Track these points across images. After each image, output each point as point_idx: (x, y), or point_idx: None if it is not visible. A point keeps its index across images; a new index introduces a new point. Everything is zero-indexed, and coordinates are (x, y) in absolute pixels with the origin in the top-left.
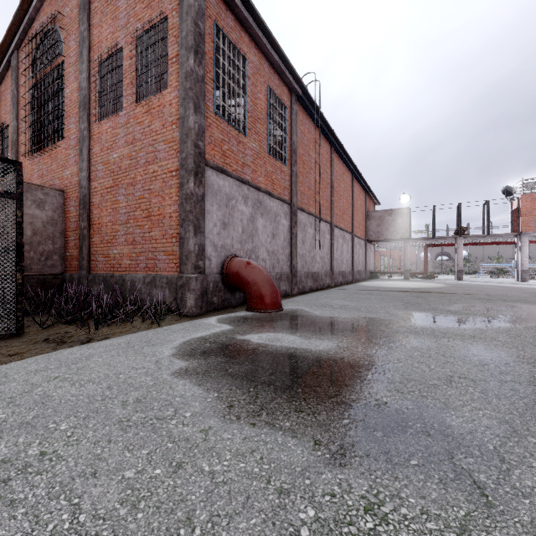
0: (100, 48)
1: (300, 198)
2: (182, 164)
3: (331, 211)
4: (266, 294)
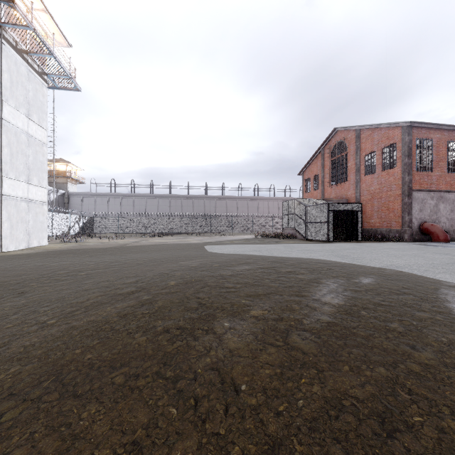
0: (365, 150)
1: None
2: (403, 193)
3: None
4: (440, 236)
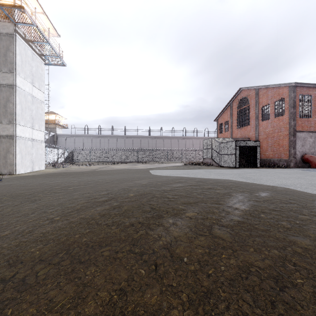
0: (262, 103)
1: None
2: (289, 133)
3: None
4: None
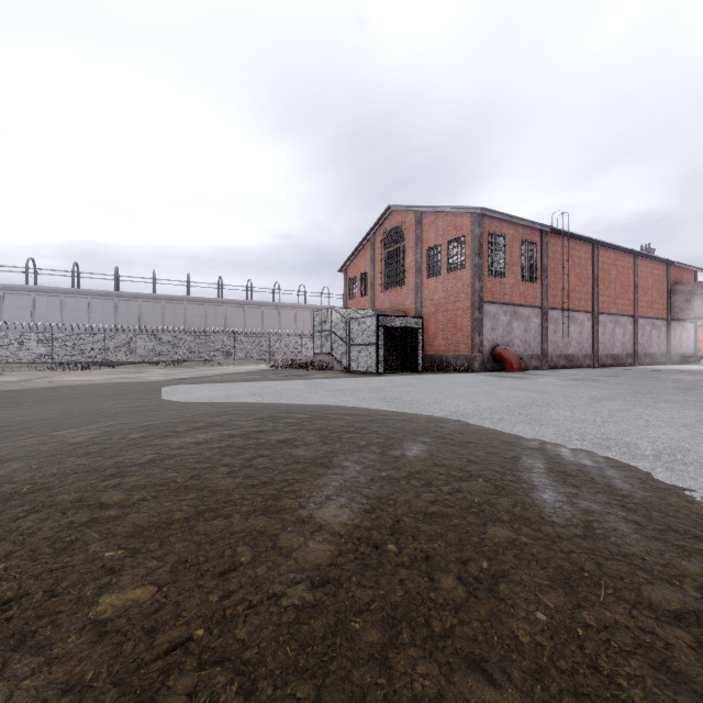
0: (427, 243)
1: (551, 301)
2: (473, 305)
3: (592, 301)
4: (514, 363)
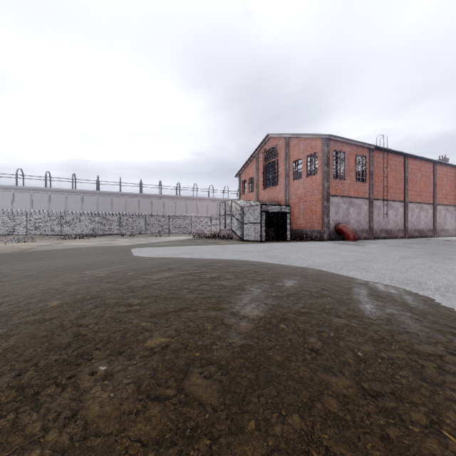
0: (293, 157)
1: (376, 194)
2: (323, 197)
3: (404, 194)
4: (350, 235)
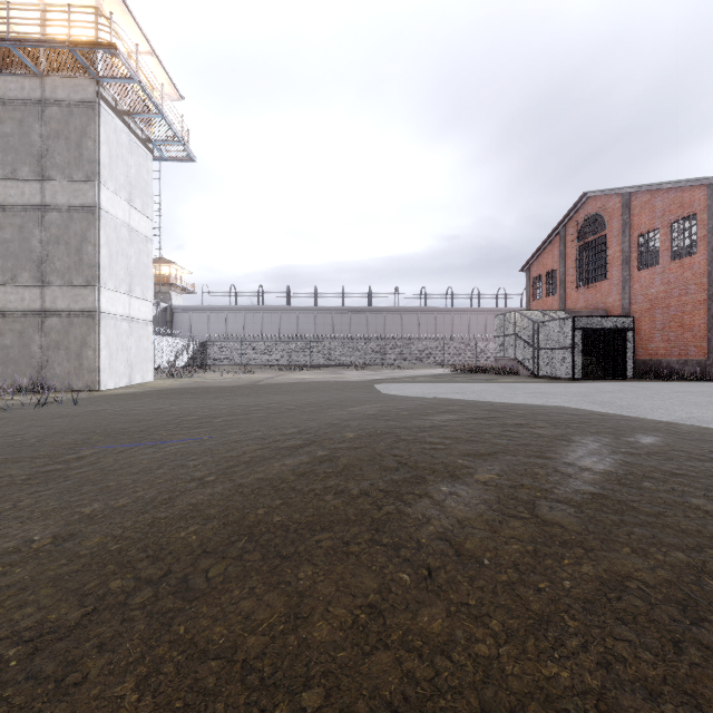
0: (639, 228)
1: None
2: (709, 298)
3: None
4: None
